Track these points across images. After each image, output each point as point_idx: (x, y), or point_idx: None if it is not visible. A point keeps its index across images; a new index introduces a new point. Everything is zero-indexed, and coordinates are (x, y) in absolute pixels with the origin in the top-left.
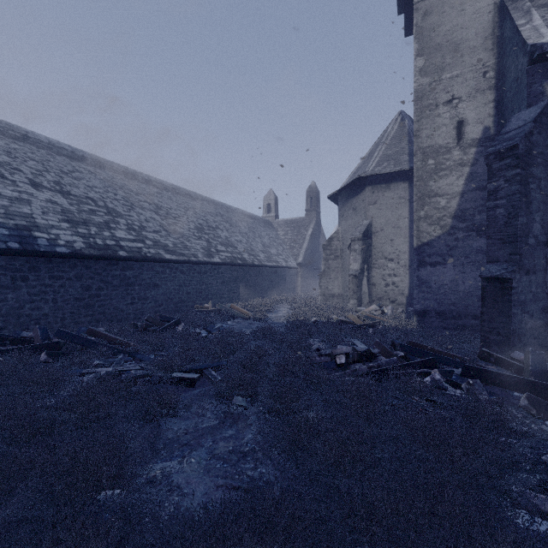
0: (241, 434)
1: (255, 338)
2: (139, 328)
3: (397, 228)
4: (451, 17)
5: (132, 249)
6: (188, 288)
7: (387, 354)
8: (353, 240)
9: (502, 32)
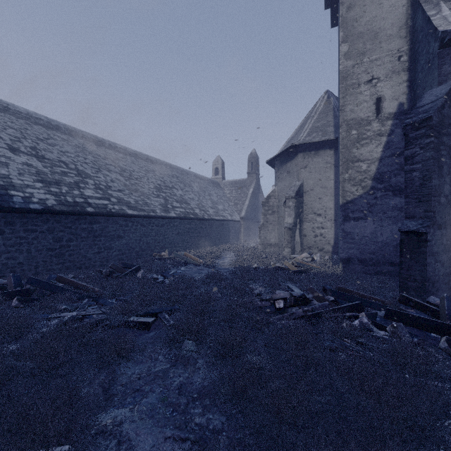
0: (189, 378)
1: (204, 283)
2: (104, 274)
3: (324, 188)
4: (371, 10)
5: (98, 206)
6: (148, 239)
7: (320, 299)
8: (287, 198)
9: (414, 22)
